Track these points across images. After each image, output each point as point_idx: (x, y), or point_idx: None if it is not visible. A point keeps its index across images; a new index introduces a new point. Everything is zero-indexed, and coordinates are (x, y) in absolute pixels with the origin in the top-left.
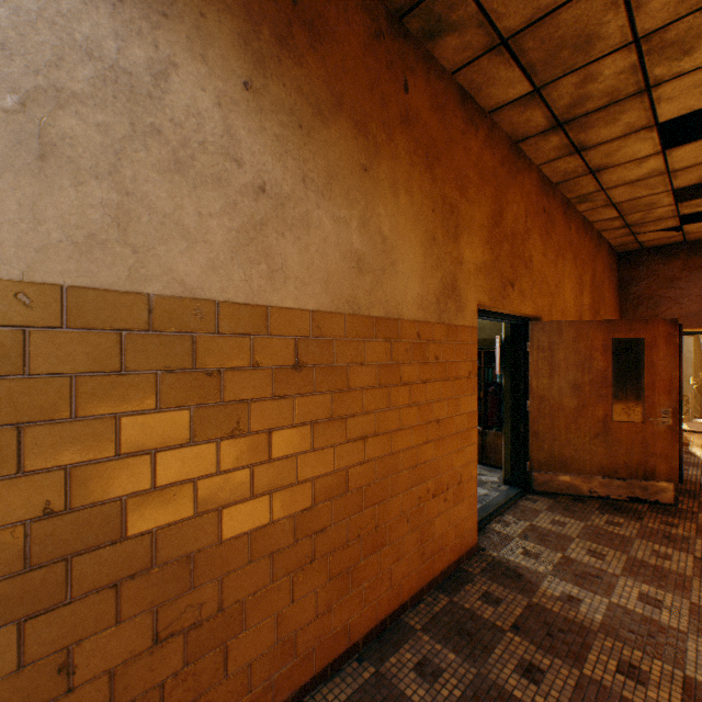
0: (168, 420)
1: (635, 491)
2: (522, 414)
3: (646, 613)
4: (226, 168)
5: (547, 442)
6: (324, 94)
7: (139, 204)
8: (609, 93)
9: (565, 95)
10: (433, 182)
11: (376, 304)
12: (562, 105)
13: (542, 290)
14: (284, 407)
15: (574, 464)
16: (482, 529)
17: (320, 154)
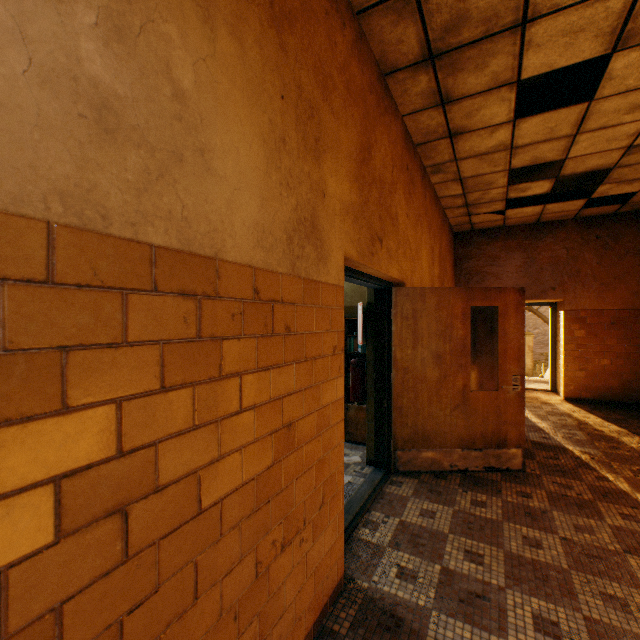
0: None
1: (490, 461)
2: (386, 388)
3: None
4: None
5: (411, 417)
6: None
7: None
8: (487, 19)
9: (444, 8)
10: (283, 52)
11: (159, 219)
12: (438, 25)
13: (406, 253)
14: None
15: (436, 438)
16: (348, 541)
17: None
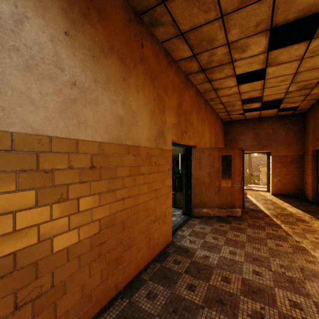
0: (23, 196)
1: (229, 213)
2: (189, 185)
3: (231, 257)
4: (55, 72)
5: (199, 196)
6: (105, 43)
7: (6, 85)
8: (220, 61)
9: (204, 59)
10: (154, 88)
11: (129, 139)
12: (203, 63)
13: (197, 135)
14: (86, 187)
15: (208, 204)
16: (174, 234)
17: (103, 70)
